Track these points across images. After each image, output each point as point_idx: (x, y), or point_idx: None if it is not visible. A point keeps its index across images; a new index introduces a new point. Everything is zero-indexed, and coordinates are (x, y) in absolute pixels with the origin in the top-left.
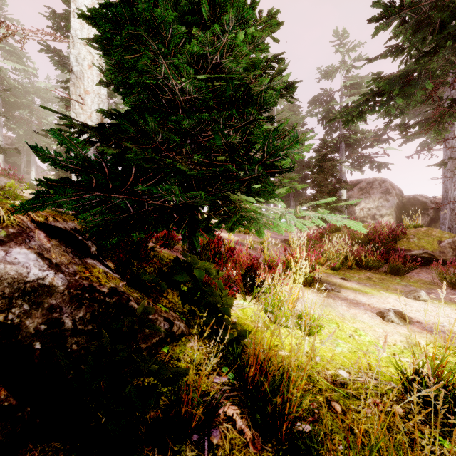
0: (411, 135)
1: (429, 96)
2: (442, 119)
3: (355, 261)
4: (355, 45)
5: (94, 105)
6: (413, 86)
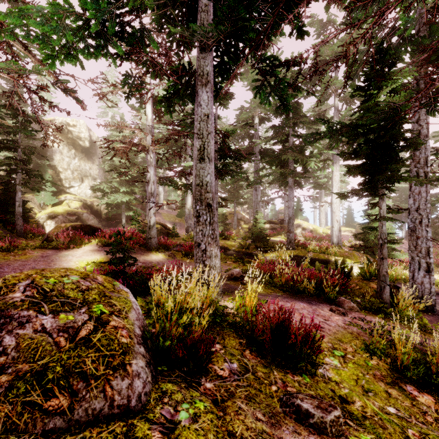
0: None
1: None
2: None
3: (435, 264)
4: None
5: (338, 218)
6: None
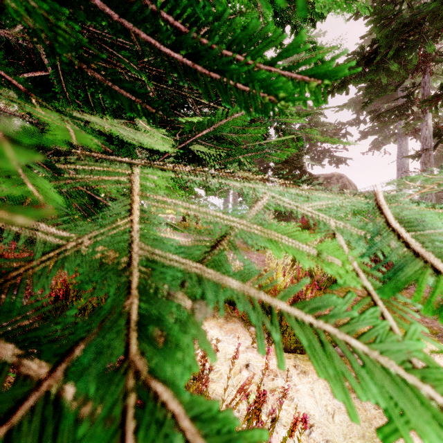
0: (383, 123)
1: (401, 82)
2: (442, 93)
3: None
4: (316, 34)
5: None
6: (410, 49)
